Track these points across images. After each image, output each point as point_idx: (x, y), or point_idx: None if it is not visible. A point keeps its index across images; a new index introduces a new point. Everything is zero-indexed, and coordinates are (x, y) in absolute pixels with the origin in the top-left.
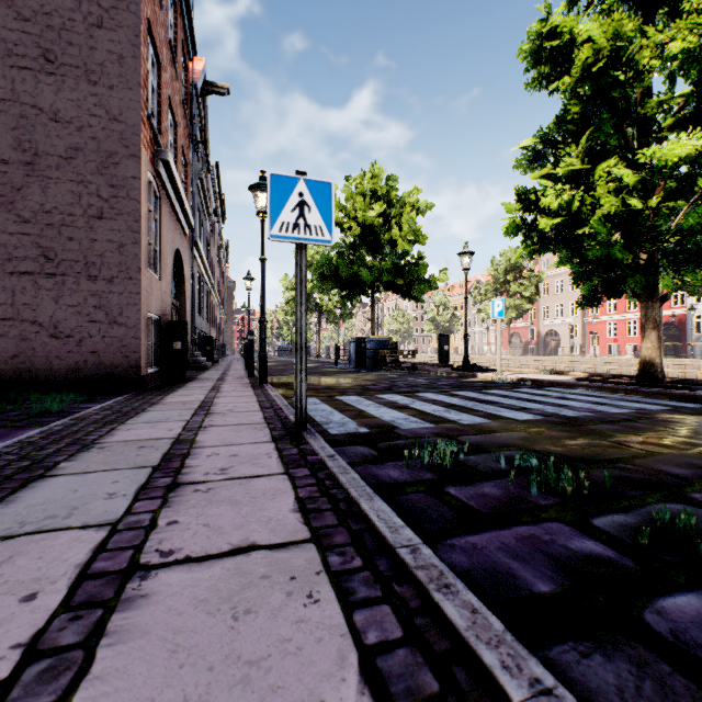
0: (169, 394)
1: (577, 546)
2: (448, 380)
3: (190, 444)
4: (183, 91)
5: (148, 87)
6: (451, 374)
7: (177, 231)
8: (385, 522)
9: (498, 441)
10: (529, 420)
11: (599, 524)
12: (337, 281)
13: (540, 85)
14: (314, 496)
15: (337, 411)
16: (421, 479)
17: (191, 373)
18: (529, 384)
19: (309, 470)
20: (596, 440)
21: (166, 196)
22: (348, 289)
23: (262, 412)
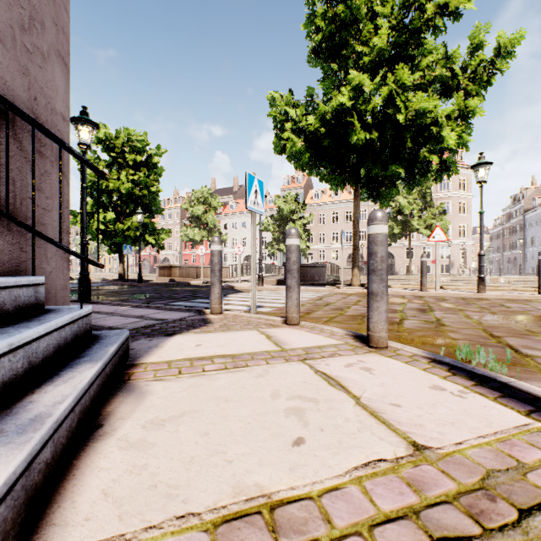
0: None
1: None
2: None
3: None
4: None
5: None
6: None
7: None
8: None
9: None
10: None
11: None
12: None
13: None
14: None
15: None
16: None
17: None
18: None
19: None
20: None
21: None
22: None
23: None
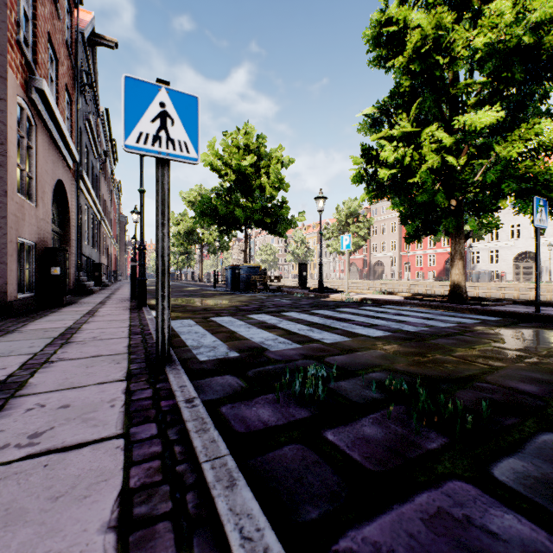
0: (35, 320)
1: (500, 528)
2: (307, 300)
3: (14, 391)
4: (68, 34)
5: (20, 13)
6: (309, 295)
7: (58, 163)
8: (251, 548)
9: (362, 361)
10: (381, 337)
11: (503, 478)
12: (216, 218)
13: (379, 64)
14: (151, 483)
15: (209, 334)
16: (295, 420)
17: (75, 297)
18: (370, 303)
19: (158, 425)
20: (443, 355)
21: (43, 126)
22: (225, 225)
23: (129, 339)
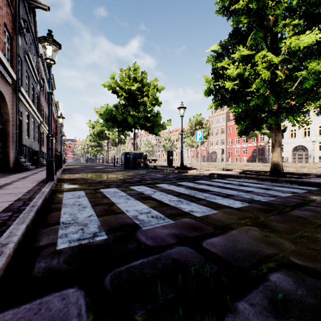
0: None
1: None
2: (173, 174)
3: None
4: None
5: None
6: (174, 171)
7: None
8: None
9: (244, 247)
10: (243, 208)
11: None
12: (115, 122)
13: (222, 13)
14: None
15: (90, 206)
16: None
17: (11, 173)
18: (216, 176)
19: None
20: None
21: None
22: (121, 127)
23: None
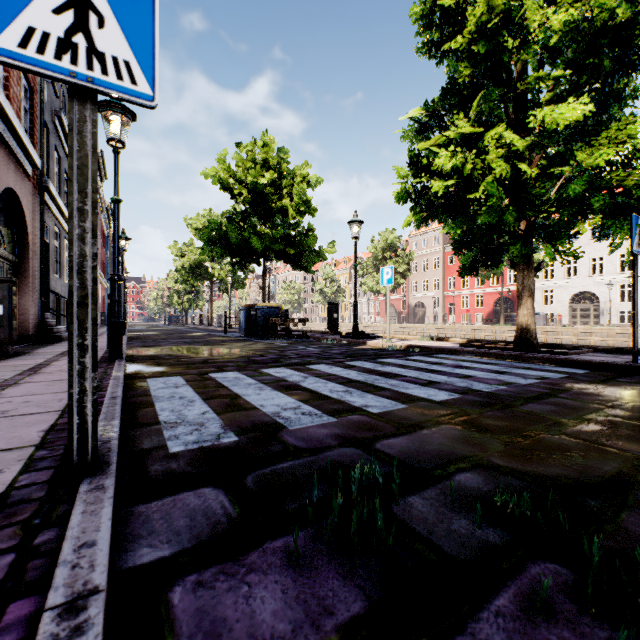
0: None
1: None
2: (339, 348)
3: None
4: None
5: None
6: (341, 342)
7: (8, 166)
8: None
9: (434, 448)
10: (448, 401)
11: None
12: (227, 247)
13: (429, 52)
14: None
15: (200, 399)
16: (333, 630)
17: (33, 345)
18: (418, 351)
19: None
20: (551, 434)
21: None
22: (239, 256)
23: (59, 415)
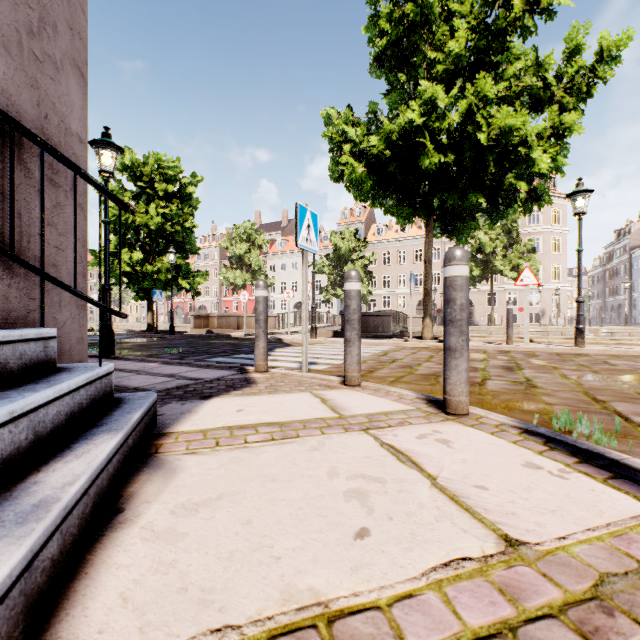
0: None
1: None
2: None
3: None
4: None
5: None
6: None
7: None
8: None
9: None
10: None
11: None
12: None
13: None
14: None
15: None
16: None
17: None
18: None
19: None
20: None
21: None
22: None
23: None
